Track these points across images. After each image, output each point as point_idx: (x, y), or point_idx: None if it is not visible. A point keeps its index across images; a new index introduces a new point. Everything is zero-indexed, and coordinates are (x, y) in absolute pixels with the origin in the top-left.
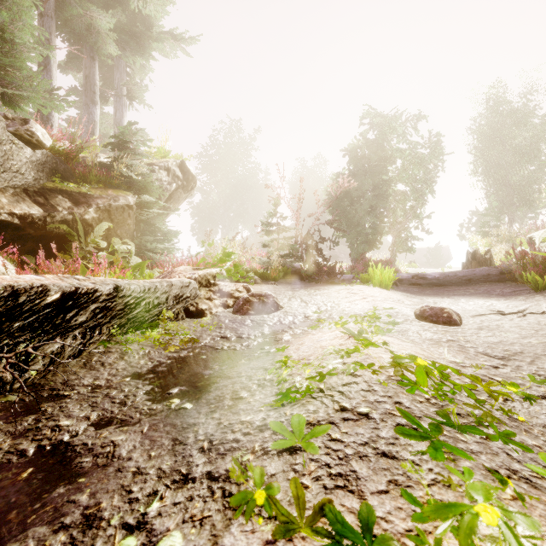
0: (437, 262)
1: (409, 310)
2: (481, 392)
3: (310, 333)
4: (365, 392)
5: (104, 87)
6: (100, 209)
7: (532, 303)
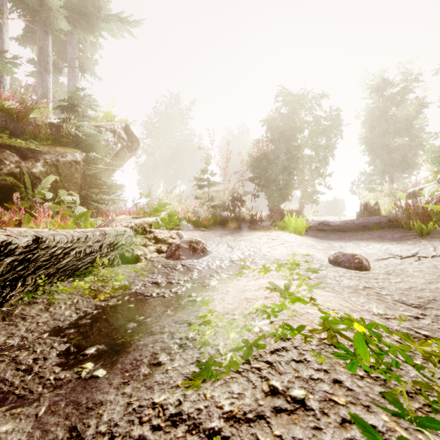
0: (334, 211)
1: (321, 254)
2: (414, 352)
3: (236, 278)
4: (297, 363)
5: (58, 59)
6: (47, 164)
7: (421, 247)
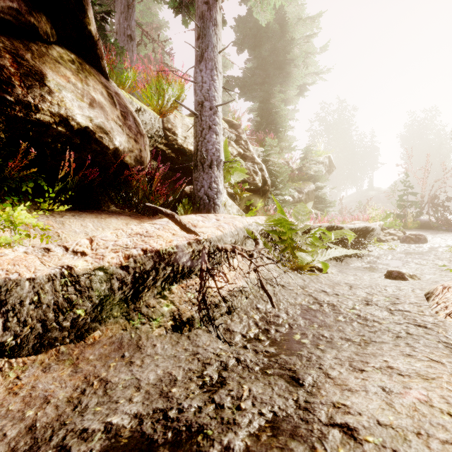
0: None
1: None
2: None
3: None
4: None
5: None
6: (306, 194)
7: None
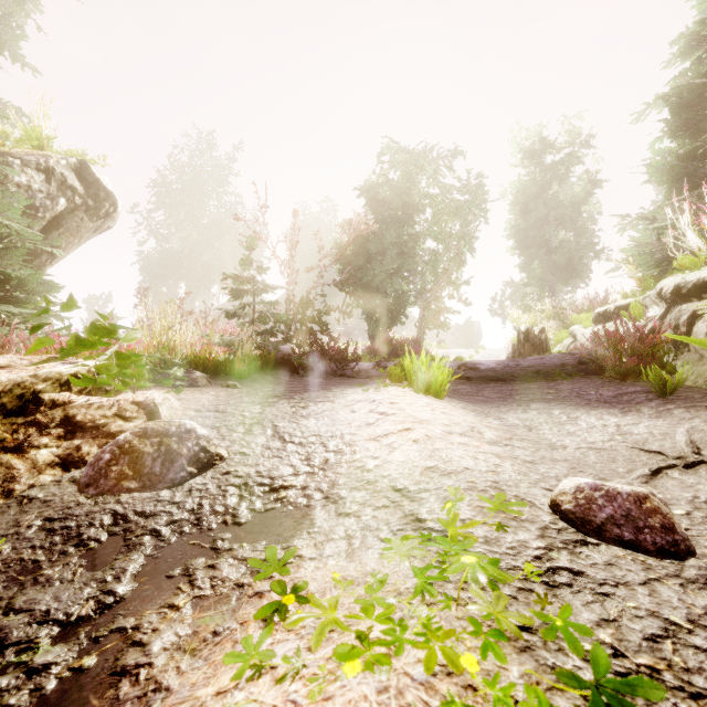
0: (467, 341)
1: (510, 466)
2: None
3: (262, 599)
4: None
5: None
6: None
7: (683, 424)
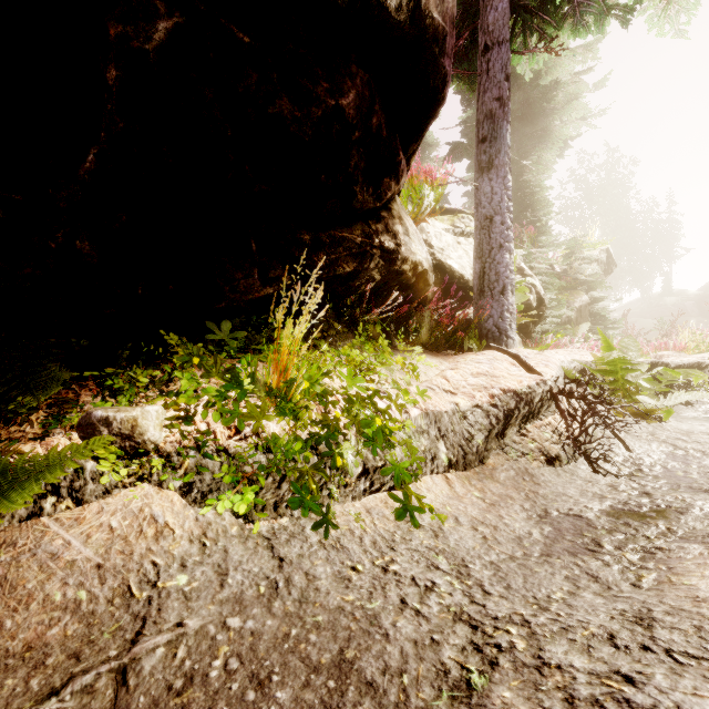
0: None
1: None
2: None
3: None
4: None
5: None
6: (577, 310)
7: None
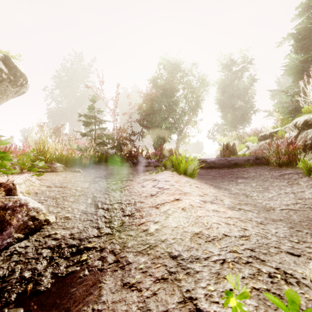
0: (197, 150)
1: (253, 230)
2: None
3: None
4: None
5: None
6: None
7: None
